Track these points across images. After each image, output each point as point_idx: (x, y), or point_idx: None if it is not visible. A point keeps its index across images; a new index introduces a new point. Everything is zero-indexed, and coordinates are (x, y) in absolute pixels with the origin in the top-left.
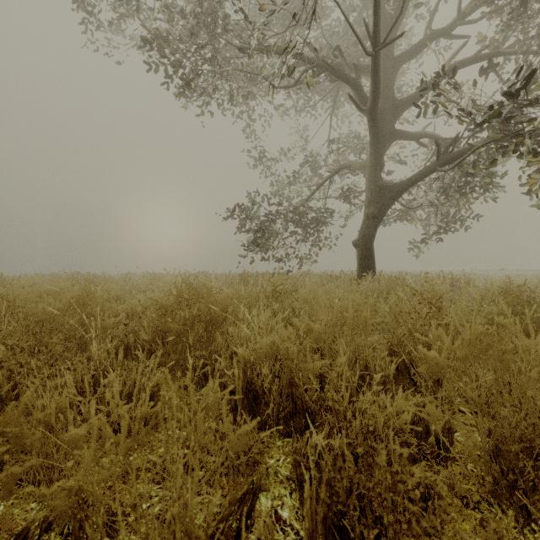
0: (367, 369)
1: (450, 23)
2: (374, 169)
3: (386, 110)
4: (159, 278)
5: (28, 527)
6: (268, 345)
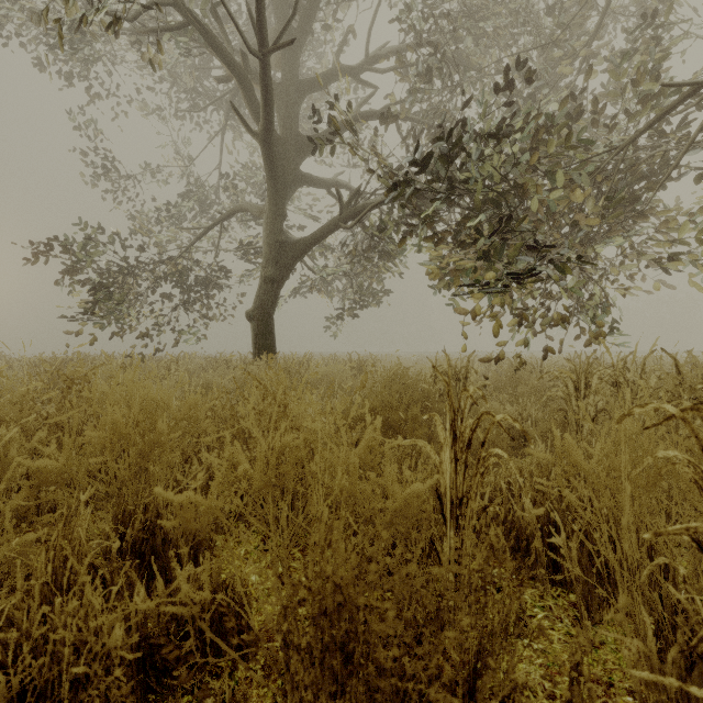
0: (160, 519)
1: (360, 64)
2: (273, 217)
3: (289, 144)
4: None
5: None
6: None
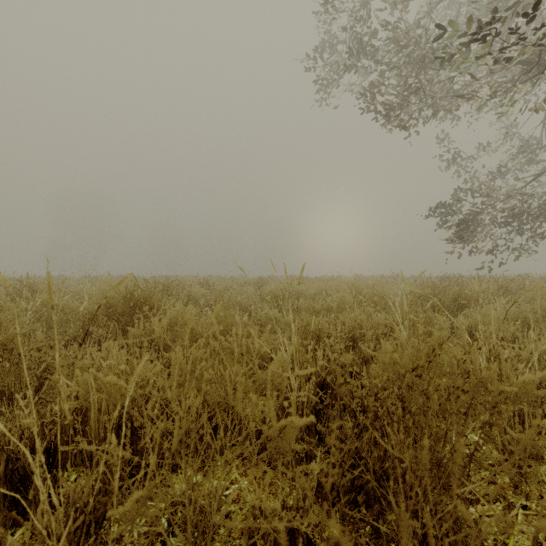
0: None
1: None
2: None
3: None
4: (365, 280)
5: None
6: (510, 313)
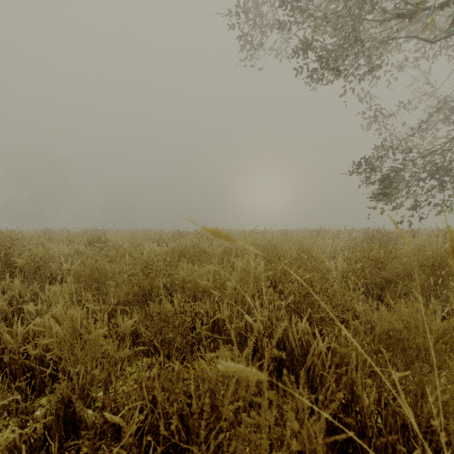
0: None
1: None
2: None
3: None
4: (289, 234)
5: (451, 417)
6: None
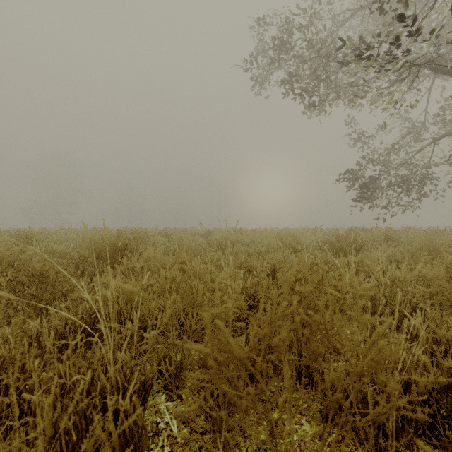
0: None
1: None
2: None
3: None
4: (290, 231)
5: None
6: (387, 254)
